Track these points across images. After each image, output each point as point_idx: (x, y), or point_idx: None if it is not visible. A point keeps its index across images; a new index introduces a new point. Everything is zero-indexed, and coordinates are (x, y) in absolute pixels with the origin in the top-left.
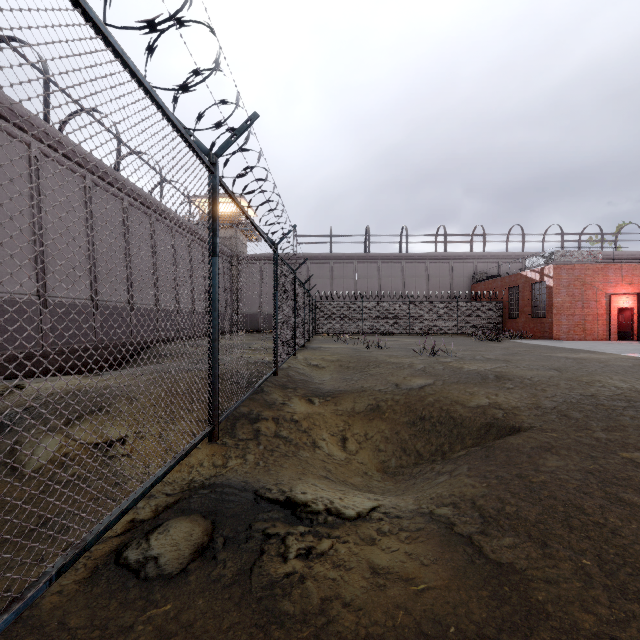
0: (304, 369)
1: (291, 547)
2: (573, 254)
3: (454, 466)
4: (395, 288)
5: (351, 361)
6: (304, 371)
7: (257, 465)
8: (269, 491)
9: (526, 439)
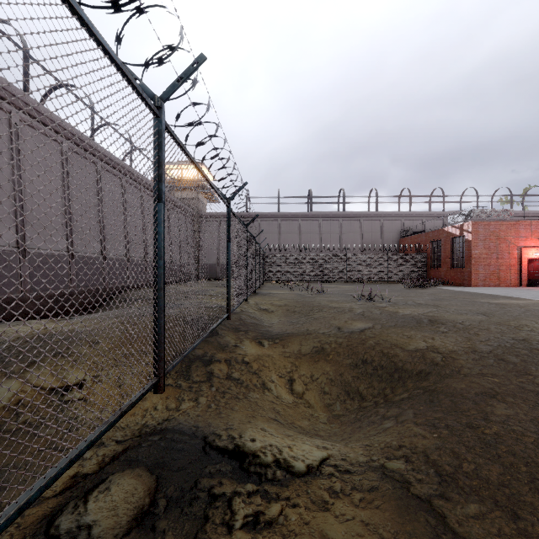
0: (255, 313)
1: (237, 513)
2: (489, 212)
3: (399, 410)
4: (334, 242)
5: (297, 306)
6: (255, 315)
7: (209, 408)
8: (218, 438)
9: (469, 384)
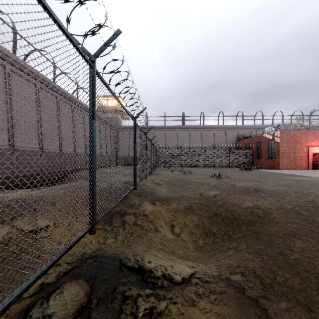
0: (151, 185)
1: (140, 307)
2: (290, 125)
3: (237, 244)
4: (197, 143)
5: (176, 181)
6: (151, 186)
7: (123, 242)
8: (129, 261)
9: (279, 228)
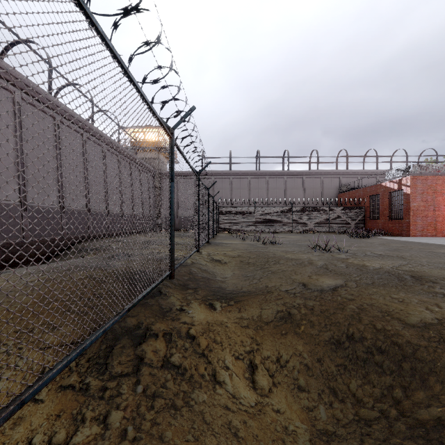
0: (207, 265)
1: None
2: (426, 167)
3: None
4: (279, 197)
5: (251, 257)
6: (207, 267)
7: (121, 439)
8: None
9: None
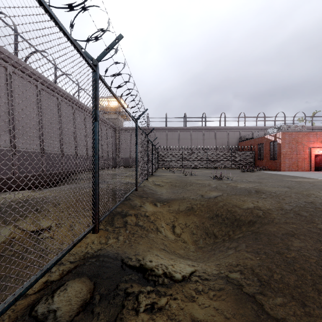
0: (152, 187)
1: (141, 303)
2: (291, 127)
3: (237, 244)
4: (199, 144)
5: (177, 182)
6: (152, 188)
7: (124, 242)
8: (130, 260)
9: (278, 228)
